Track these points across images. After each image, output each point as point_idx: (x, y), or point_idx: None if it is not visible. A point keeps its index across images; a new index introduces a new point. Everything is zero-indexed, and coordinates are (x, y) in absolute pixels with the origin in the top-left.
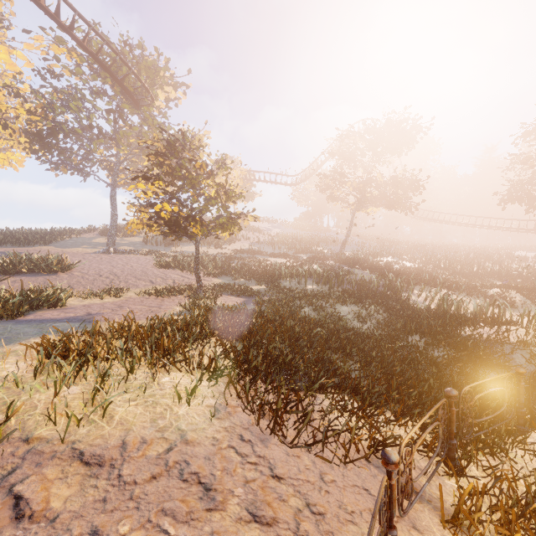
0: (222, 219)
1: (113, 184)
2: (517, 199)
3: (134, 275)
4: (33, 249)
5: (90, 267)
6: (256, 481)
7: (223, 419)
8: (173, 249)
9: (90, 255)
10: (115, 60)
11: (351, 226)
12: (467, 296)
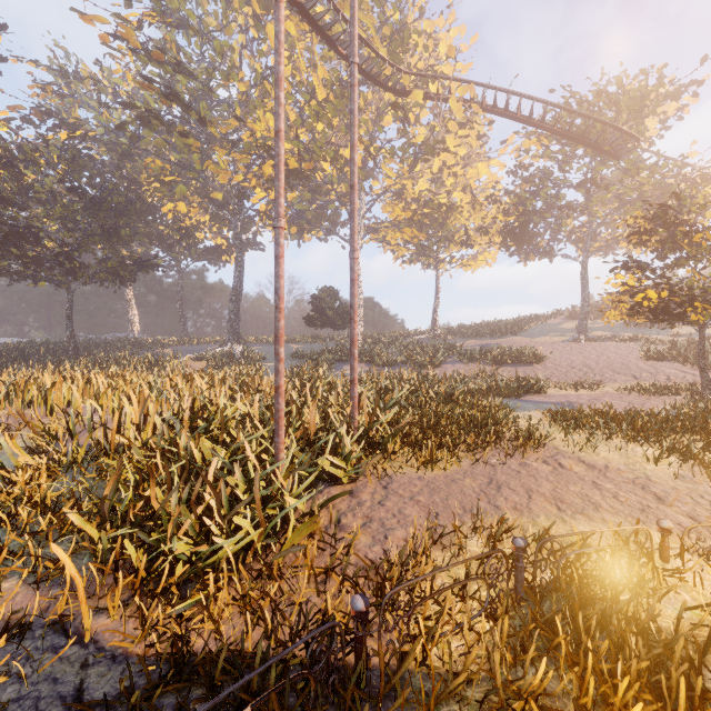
0: None
1: (583, 260)
2: None
3: (611, 369)
4: (506, 340)
5: (561, 358)
6: (703, 514)
7: (686, 483)
8: (673, 331)
9: (558, 345)
10: (587, 126)
11: None
12: None
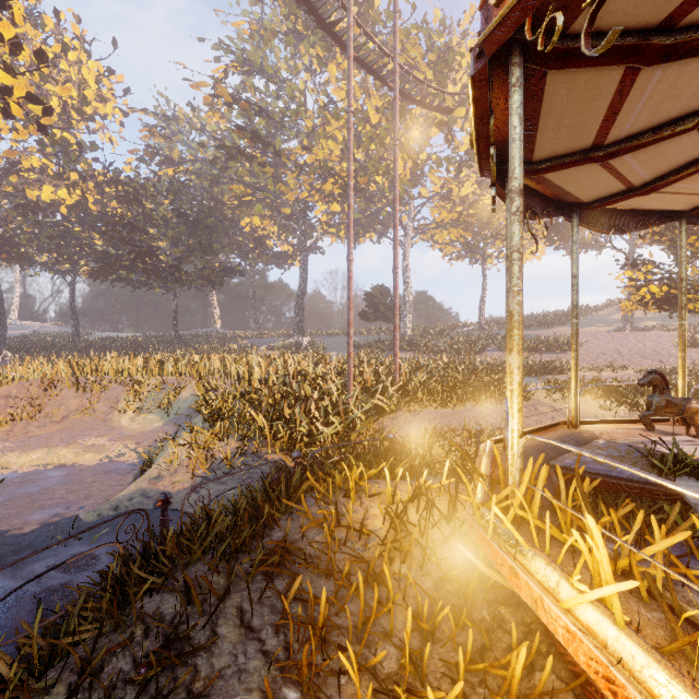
0: None
1: (630, 252)
2: None
3: (641, 355)
4: (551, 331)
5: (597, 346)
6: None
7: None
8: None
9: (601, 335)
10: None
11: None
12: None
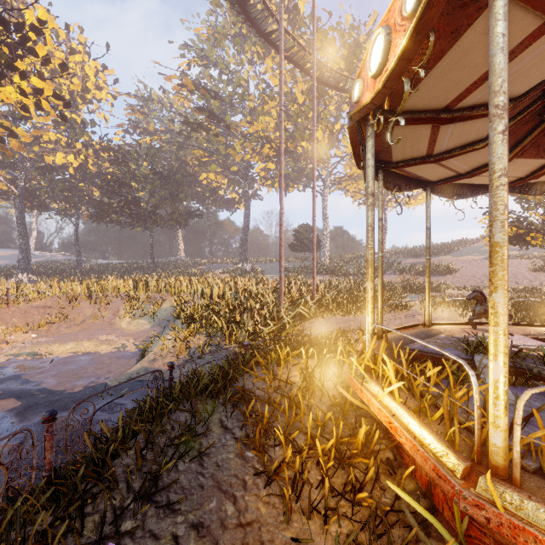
0: None
1: None
2: None
3: None
4: (437, 258)
5: (470, 271)
6: None
7: None
8: None
9: (475, 262)
10: None
11: None
12: None
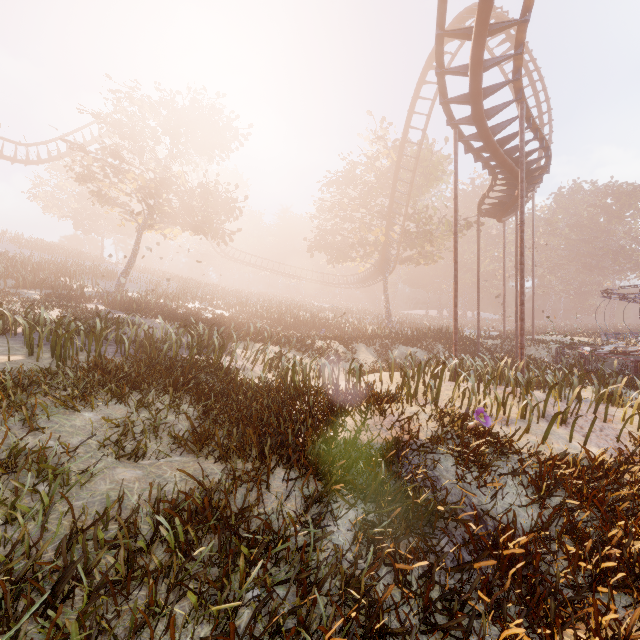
0: None
1: None
2: (323, 248)
3: None
4: None
5: None
6: None
7: None
8: None
9: None
10: None
11: (136, 250)
12: (296, 351)
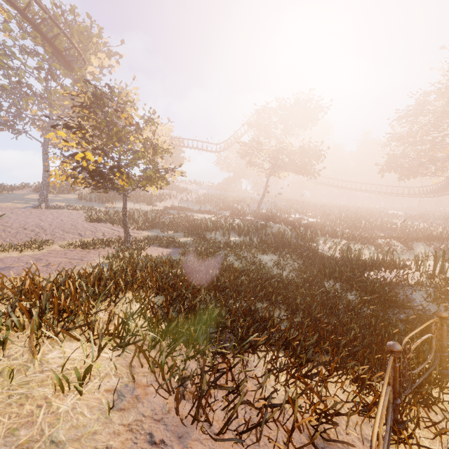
0: (149, 172)
1: (45, 142)
2: (393, 169)
3: (62, 229)
4: None
5: (16, 220)
6: None
7: (127, 409)
8: (107, 205)
9: (19, 210)
10: (44, 18)
11: (266, 188)
12: (361, 245)
